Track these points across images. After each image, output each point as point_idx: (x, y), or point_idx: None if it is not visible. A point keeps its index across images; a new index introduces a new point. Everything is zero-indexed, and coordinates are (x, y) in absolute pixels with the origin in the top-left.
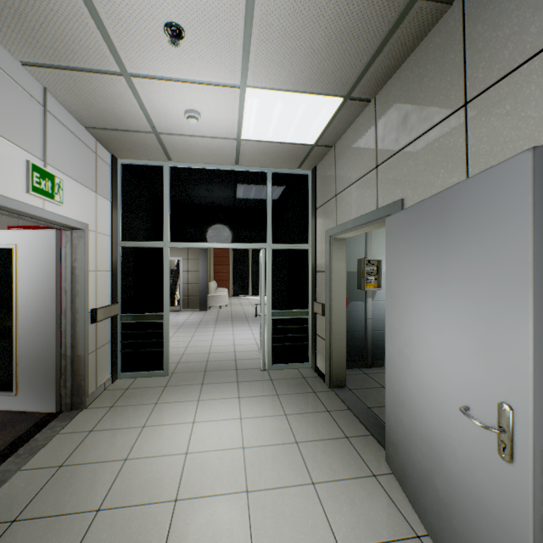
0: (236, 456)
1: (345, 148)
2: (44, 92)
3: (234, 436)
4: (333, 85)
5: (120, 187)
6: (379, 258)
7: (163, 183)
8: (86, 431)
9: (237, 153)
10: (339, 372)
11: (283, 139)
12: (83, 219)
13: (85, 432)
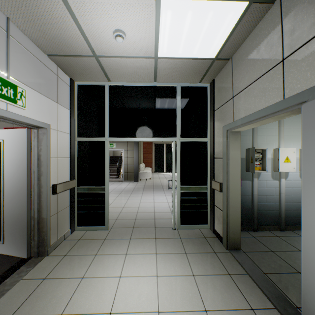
0: None
1: (243, 55)
2: (7, 20)
3: (151, 296)
4: None
5: (76, 100)
6: (263, 147)
7: (104, 97)
8: (41, 278)
9: (155, 72)
10: (235, 237)
11: (190, 55)
12: (45, 120)
13: (40, 279)
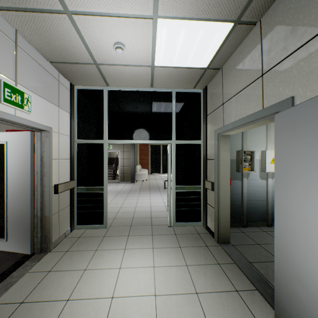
0: (149, 304)
1: (231, 67)
2: (15, 32)
3: (148, 283)
4: (226, 9)
5: (76, 104)
6: (252, 149)
7: (103, 101)
8: (46, 271)
9: (151, 78)
10: (225, 232)
11: (184, 64)
12: (48, 124)
13: (45, 272)
